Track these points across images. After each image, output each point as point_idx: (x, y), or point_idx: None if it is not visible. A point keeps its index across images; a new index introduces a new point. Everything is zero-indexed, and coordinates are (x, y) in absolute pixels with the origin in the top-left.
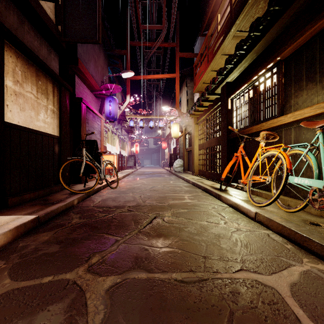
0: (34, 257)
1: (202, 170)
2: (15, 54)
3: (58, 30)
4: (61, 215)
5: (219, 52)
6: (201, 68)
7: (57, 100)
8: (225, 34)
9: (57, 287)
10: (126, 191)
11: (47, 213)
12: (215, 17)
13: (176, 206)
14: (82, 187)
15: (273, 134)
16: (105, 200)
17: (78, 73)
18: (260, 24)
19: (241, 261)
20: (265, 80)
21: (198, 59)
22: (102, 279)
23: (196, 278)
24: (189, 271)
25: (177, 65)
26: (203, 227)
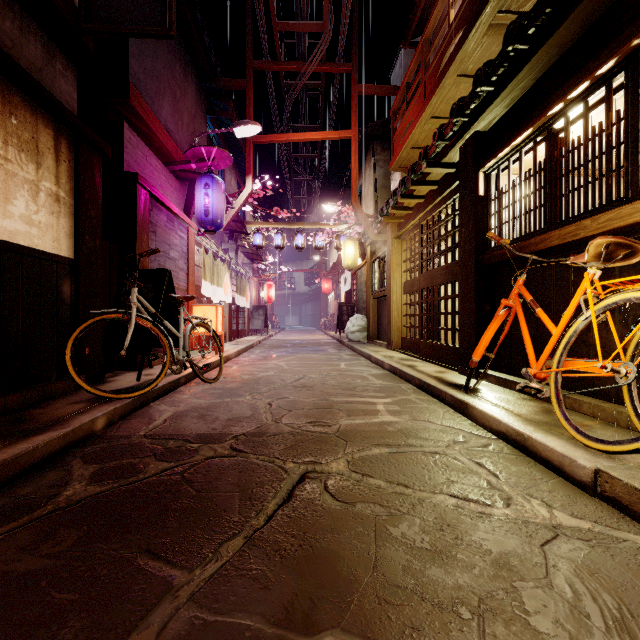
0: None
1: (411, 338)
2: None
3: (74, 4)
4: (42, 469)
5: (454, 70)
6: (408, 115)
7: (68, 172)
8: (468, 22)
9: None
10: (239, 389)
11: None
12: None
13: (359, 435)
14: (133, 381)
15: (630, 244)
16: (181, 416)
17: (133, 119)
18: None
19: None
20: (586, 112)
21: (400, 98)
22: None
23: None
24: None
25: (354, 112)
26: (445, 518)
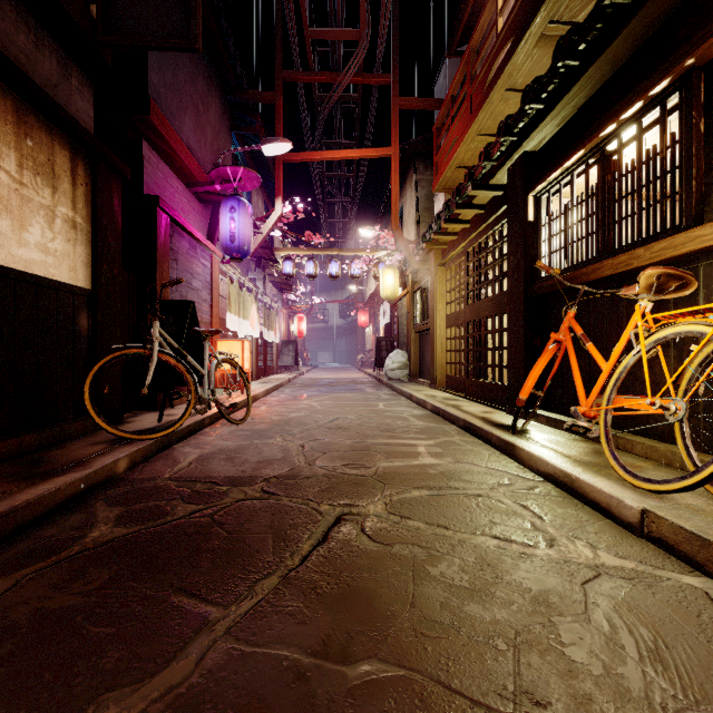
0: None
1: (456, 376)
2: None
3: (91, 15)
4: (65, 512)
5: (502, 84)
6: (453, 131)
7: (85, 196)
8: (517, 33)
9: None
10: (268, 431)
11: (11, 512)
12: None
13: (398, 478)
14: (154, 421)
15: (682, 275)
16: (207, 459)
17: (152, 137)
18: None
19: None
20: (639, 133)
21: (444, 112)
22: None
23: None
24: None
25: (394, 127)
26: (486, 559)
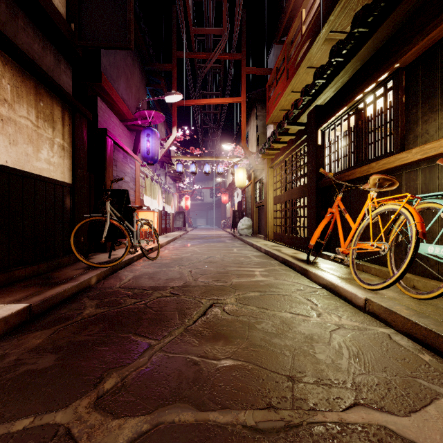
0: (10, 379)
1: (279, 233)
2: (2, 59)
3: (71, 29)
4: (68, 302)
5: (304, 64)
6: (278, 89)
7: (69, 131)
8: (312, 36)
9: (35, 442)
10: (170, 264)
11: (45, 300)
12: (298, 14)
13: (243, 287)
14: (106, 258)
15: (390, 179)
16: (138, 278)
17: (102, 94)
18: (369, 14)
19: (354, 387)
20: (374, 100)
21: (272, 77)
22: (116, 425)
23: (280, 422)
24: (267, 406)
25: (243, 85)
26: (285, 321)
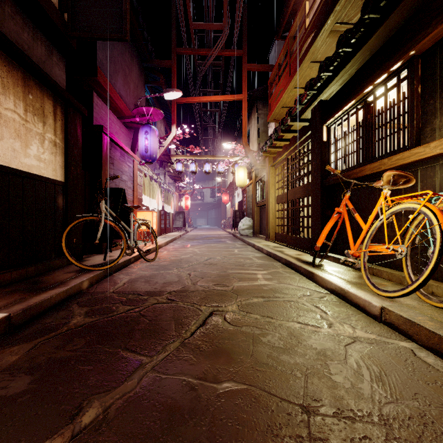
0: None
1: (281, 233)
2: None
3: (64, 19)
4: (55, 310)
5: (308, 58)
6: (280, 85)
7: (61, 126)
8: (317, 29)
9: None
10: (169, 266)
11: (28, 309)
12: (302, 6)
13: (246, 291)
14: (101, 260)
15: (406, 175)
16: (134, 281)
17: (98, 89)
18: None
19: (382, 421)
20: (385, 92)
21: (274, 73)
22: None
23: None
24: None
25: (244, 82)
26: (293, 333)
